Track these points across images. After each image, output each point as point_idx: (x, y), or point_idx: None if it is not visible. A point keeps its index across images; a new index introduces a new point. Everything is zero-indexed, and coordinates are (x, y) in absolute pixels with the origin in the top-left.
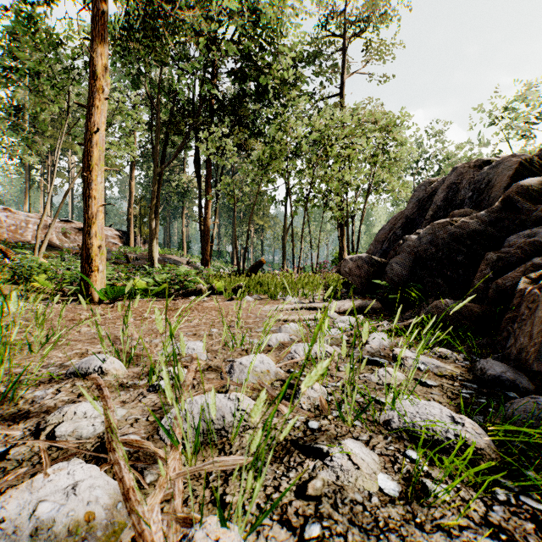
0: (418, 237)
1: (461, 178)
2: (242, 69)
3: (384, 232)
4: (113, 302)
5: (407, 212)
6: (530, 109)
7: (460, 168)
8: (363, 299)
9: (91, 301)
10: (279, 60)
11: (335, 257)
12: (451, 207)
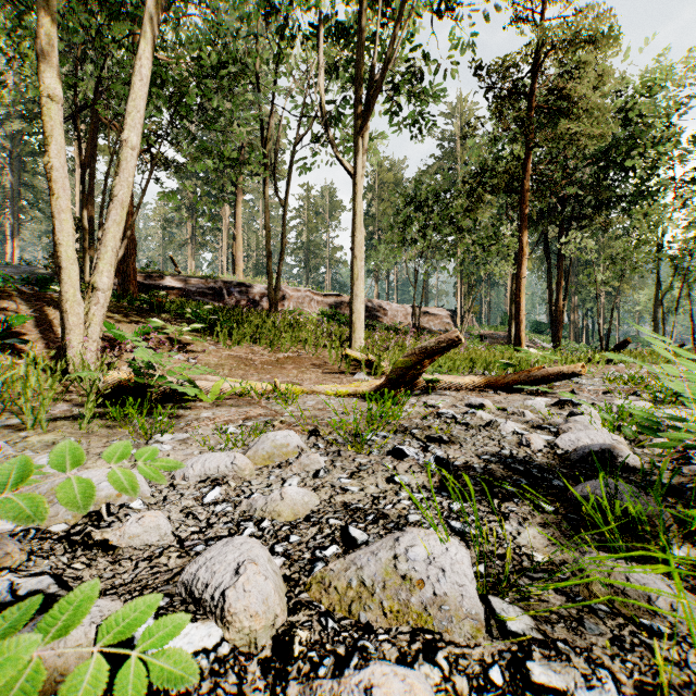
0: None
1: None
2: (600, 153)
3: None
4: None
5: None
6: None
7: None
8: None
9: None
10: (647, 131)
11: None
12: None
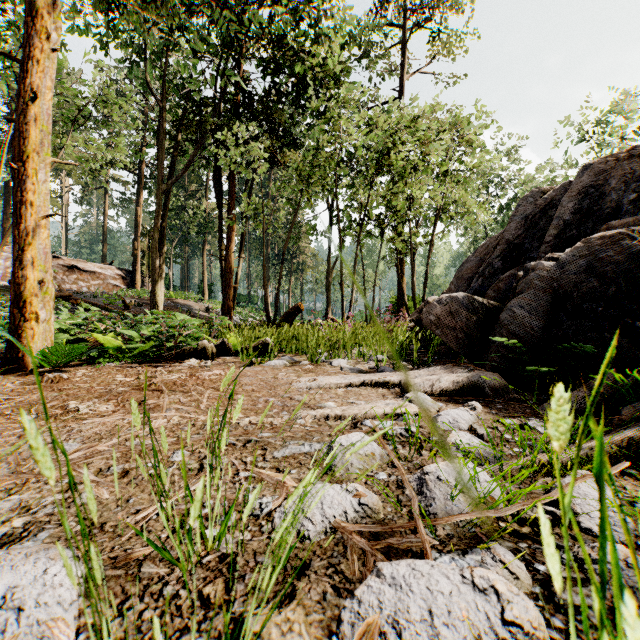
0: (556, 264)
1: (601, 178)
2: (275, 59)
3: (471, 265)
4: (54, 371)
5: (508, 236)
6: (627, 123)
7: (596, 164)
8: (453, 363)
9: (23, 368)
10: (323, 47)
11: (392, 302)
12: (593, 221)
